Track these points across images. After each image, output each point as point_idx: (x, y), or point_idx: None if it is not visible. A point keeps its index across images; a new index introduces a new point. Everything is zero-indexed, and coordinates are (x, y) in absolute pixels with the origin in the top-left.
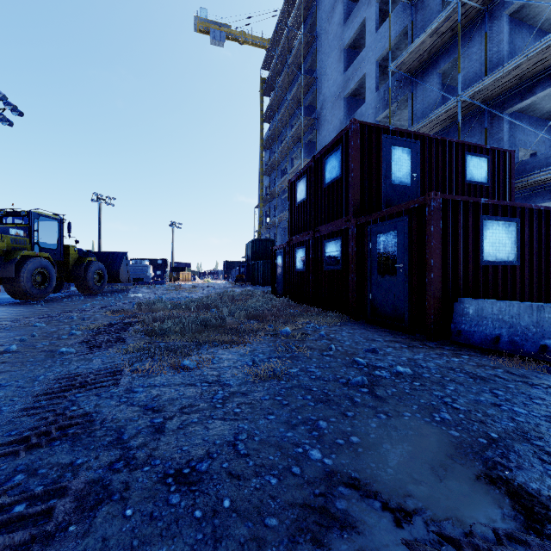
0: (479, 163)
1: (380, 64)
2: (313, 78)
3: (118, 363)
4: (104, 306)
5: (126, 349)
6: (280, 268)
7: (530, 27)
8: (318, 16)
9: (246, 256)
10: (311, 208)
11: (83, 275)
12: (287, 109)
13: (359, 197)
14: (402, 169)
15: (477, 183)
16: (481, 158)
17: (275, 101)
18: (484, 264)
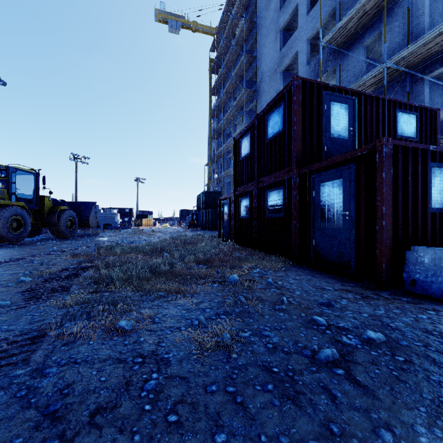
0: (409, 119)
1: (311, 42)
2: (253, 57)
3: (47, 323)
4: (69, 249)
5: (64, 303)
6: (226, 215)
7: None
8: (258, 5)
9: (197, 205)
10: (254, 162)
11: (56, 221)
12: (232, 83)
13: (301, 149)
14: (340, 123)
15: (407, 138)
16: (411, 115)
17: (222, 77)
18: (432, 212)
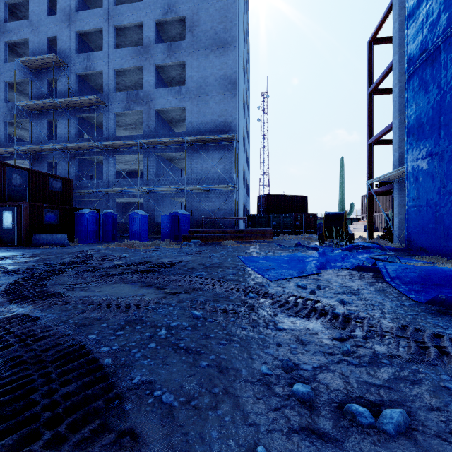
0: (57, 182)
1: (9, 83)
2: None
3: None
4: None
5: None
6: None
7: (90, 122)
8: None
9: None
10: None
11: None
12: None
13: None
14: (18, 182)
15: (56, 190)
16: (58, 181)
17: None
18: (45, 224)
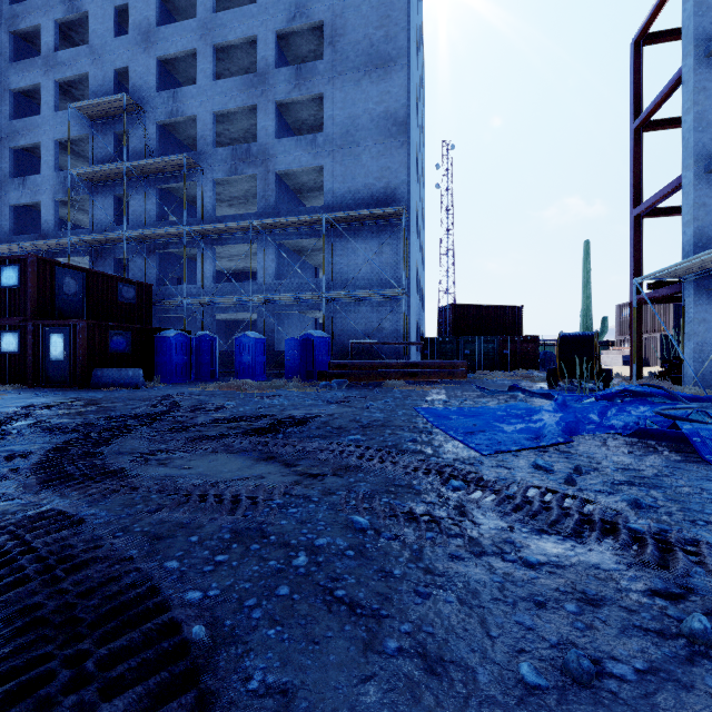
0: (129, 290)
1: (62, 141)
2: None
3: None
4: None
5: None
6: None
7: (177, 197)
8: None
9: None
10: None
11: None
12: None
13: (36, 306)
14: (72, 289)
15: (127, 302)
16: (130, 287)
17: None
18: (111, 353)
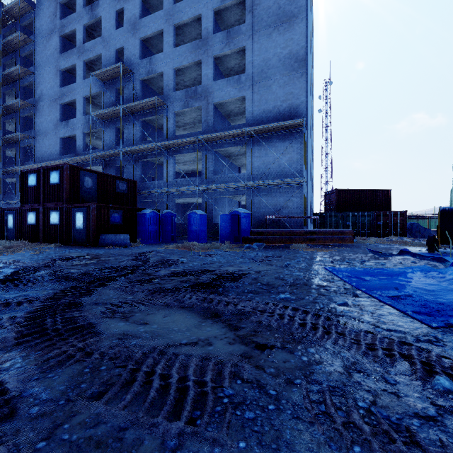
0: (123, 184)
1: (87, 97)
2: (31, 72)
3: None
4: None
5: None
6: (11, 222)
7: (152, 126)
8: (36, 26)
9: None
10: (40, 192)
11: None
12: (1, 82)
13: (69, 195)
14: (89, 185)
15: (122, 192)
16: (124, 183)
17: None
18: (111, 224)
